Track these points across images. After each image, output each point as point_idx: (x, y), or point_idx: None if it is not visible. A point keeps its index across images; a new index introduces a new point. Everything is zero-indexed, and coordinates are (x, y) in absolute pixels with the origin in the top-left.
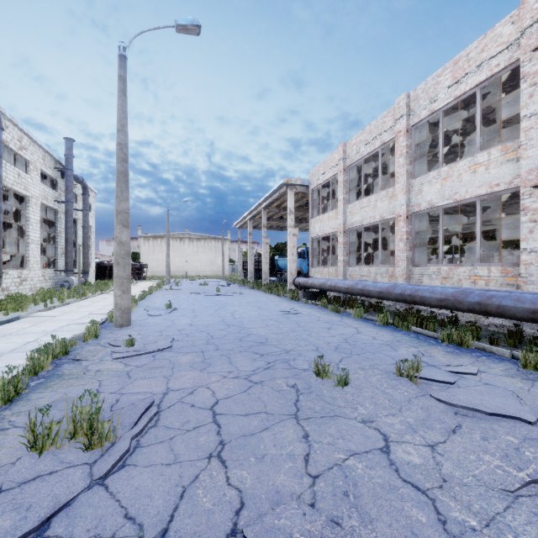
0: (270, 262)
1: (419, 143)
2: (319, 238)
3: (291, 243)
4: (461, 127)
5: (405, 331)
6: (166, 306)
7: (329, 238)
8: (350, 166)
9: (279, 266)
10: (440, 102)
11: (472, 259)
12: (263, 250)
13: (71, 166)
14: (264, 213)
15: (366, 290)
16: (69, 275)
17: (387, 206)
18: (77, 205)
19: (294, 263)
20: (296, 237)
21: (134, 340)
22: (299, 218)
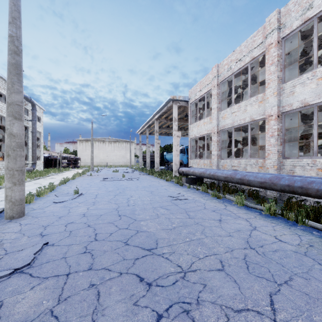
0: (160, 156)
1: (287, 53)
2: (196, 138)
3: (175, 142)
4: (321, 42)
5: (301, 225)
6: (73, 192)
7: (202, 138)
8: (221, 81)
9: (166, 159)
10: (316, 9)
11: (307, 153)
12: (156, 148)
13: None
14: (156, 122)
15: (246, 179)
16: None
17: (257, 109)
18: (28, 117)
19: (178, 157)
20: (179, 138)
21: (0, 244)
22: (180, 127)
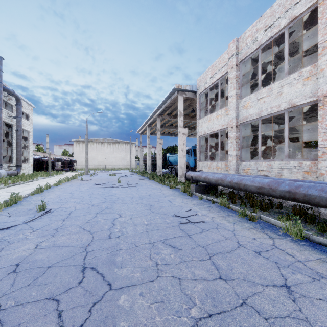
0: (163, 158)
1: None
2: (206, 136)
3: (181, 141)
4: None
5: None
6: (36, 208)
7: (213, 136)
8: (242, 60)
9: (170, 161)
10: None
11: None
12: (157, 149)
13: None
14: (158, 119)
15: (302, 194)
16: None
17: (301, 89)
18: (13, 114)
19: (184, 158)
20: (185, 136)
21: None
22: (184, 126)
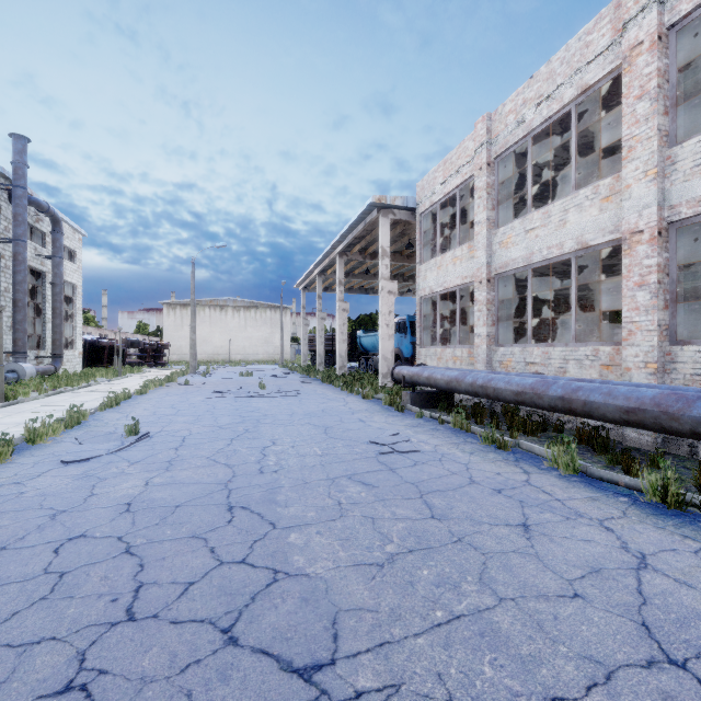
0: (349, 341)
1: (681, 68)
2: (434, 297)
3: (385, 306)
4: None
5: None
6: (124, 430)
7: (449, 298)
8: (499, 156)
9: (363, 347)
10: None
11: (698, 333)
12: (338, 321)
13: (22, 181)
14: (340, 261)
15: (581, 401)
16: (18, 360)
17: (597, 217)
18: (46, 250)
19: (390, 340)
20: (393, 296)
21: None
22: (394, 273)
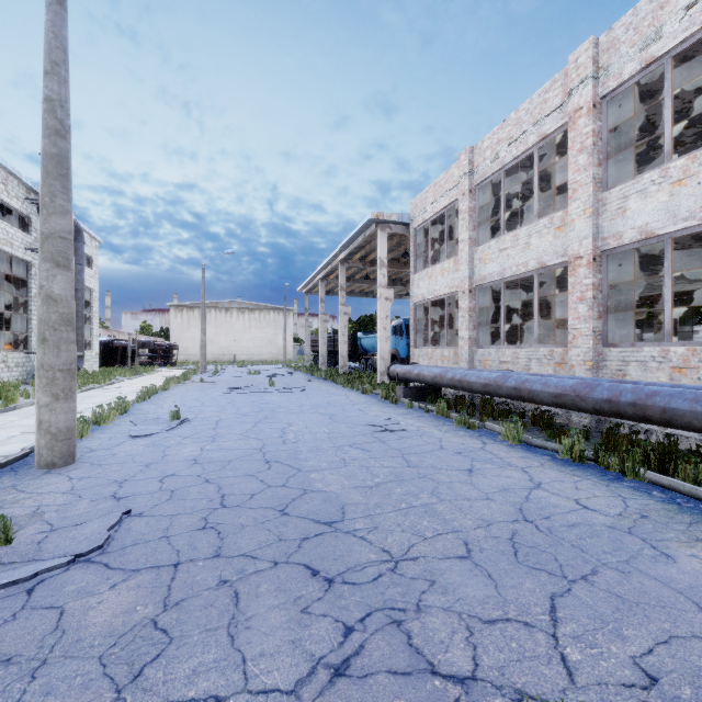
0: (350, 342)
1: (613, 128)
2: (426, 303)
3: (382, 311)
4: (683, 104)
5: (631, 480)
6: (169, 415)
7: (440, 304)
8: (479, 184)
9: (363, 347)
10: (669, 40)
11: (661, 336)
12: (340, 324)
13: None
14: (341, 268)
15: (527, 390)
16: None
17: (552, 243)
18: None
19: (387, 342)
20: (390, 302)
21: (38, 514)
22: (392, 278)
